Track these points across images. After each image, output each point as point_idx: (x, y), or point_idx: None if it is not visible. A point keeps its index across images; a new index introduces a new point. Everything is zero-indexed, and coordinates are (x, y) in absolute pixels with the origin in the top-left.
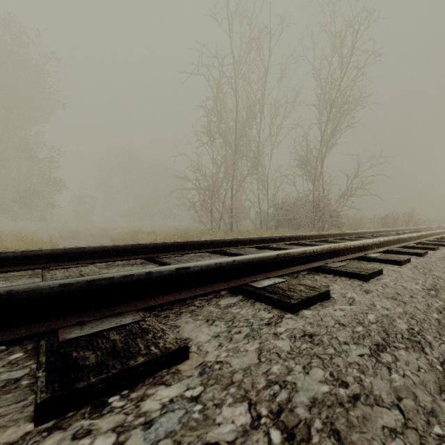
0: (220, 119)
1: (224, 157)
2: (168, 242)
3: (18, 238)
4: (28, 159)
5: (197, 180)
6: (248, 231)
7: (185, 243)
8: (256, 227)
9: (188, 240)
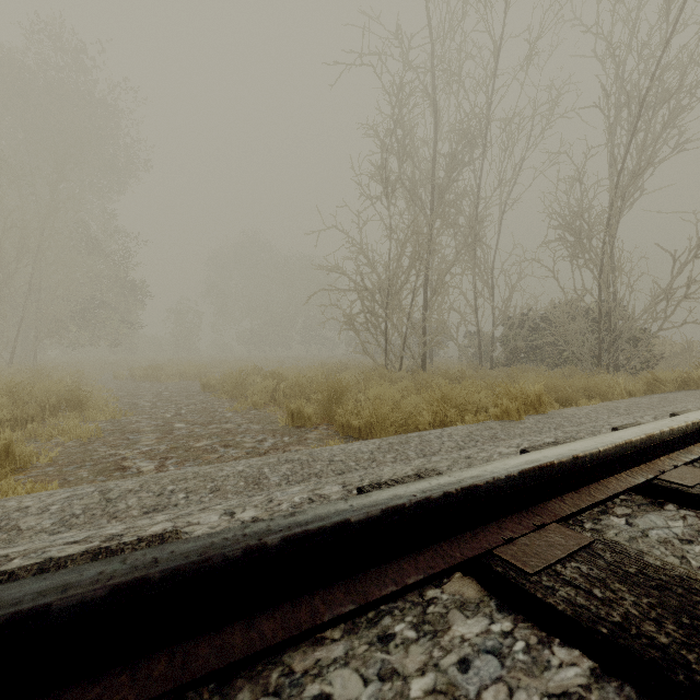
0: (401, 157)
1: (412, 225)
2: (69, 598)
3: (6, 386)
4: (92, 252)
5: (358, 272)
6: (461, 373)
7: (239, 564)
8: (471, 362)
9: (278, 517)
